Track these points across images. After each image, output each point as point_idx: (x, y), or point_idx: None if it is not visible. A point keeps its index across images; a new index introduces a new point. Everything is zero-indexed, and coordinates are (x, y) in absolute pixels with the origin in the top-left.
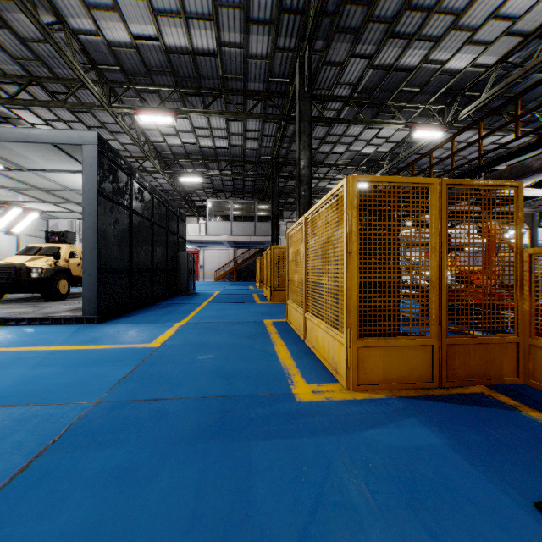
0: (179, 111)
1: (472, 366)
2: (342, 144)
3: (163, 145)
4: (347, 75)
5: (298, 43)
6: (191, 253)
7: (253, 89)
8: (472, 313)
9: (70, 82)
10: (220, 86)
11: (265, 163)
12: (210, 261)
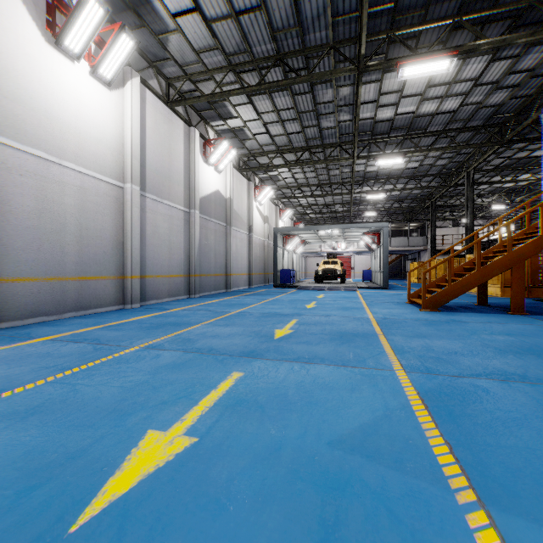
0: (388, 190)
1: (536, 293)
2: (485, 185)
3: (357, 197)
4: (492, 163)
5: (464, 160)
6: (345, 258)
7: (430, 173)
8: (536, 281)
9: (335, 184)
10: (411, 175)
11: (421, 198)
12: (359, 264)
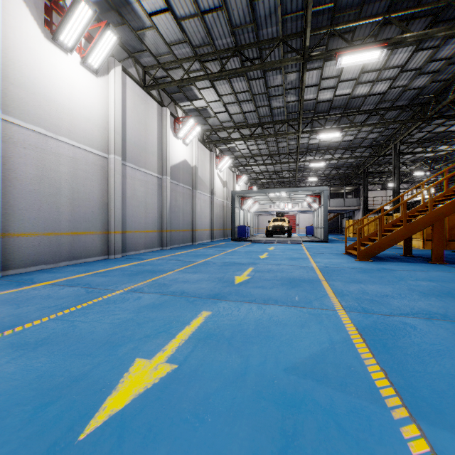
0: (327, 160)
1: (453, 246)
2: (409, 155)
3: (301, 165)
4: (415, 136)
5: (392, 134)
6: (291, 216)
7: (363, 145)
8: (453, 235)
9: (283, 154)
10: (347, 147)
11: (355, 166)
12: (303, 221)
